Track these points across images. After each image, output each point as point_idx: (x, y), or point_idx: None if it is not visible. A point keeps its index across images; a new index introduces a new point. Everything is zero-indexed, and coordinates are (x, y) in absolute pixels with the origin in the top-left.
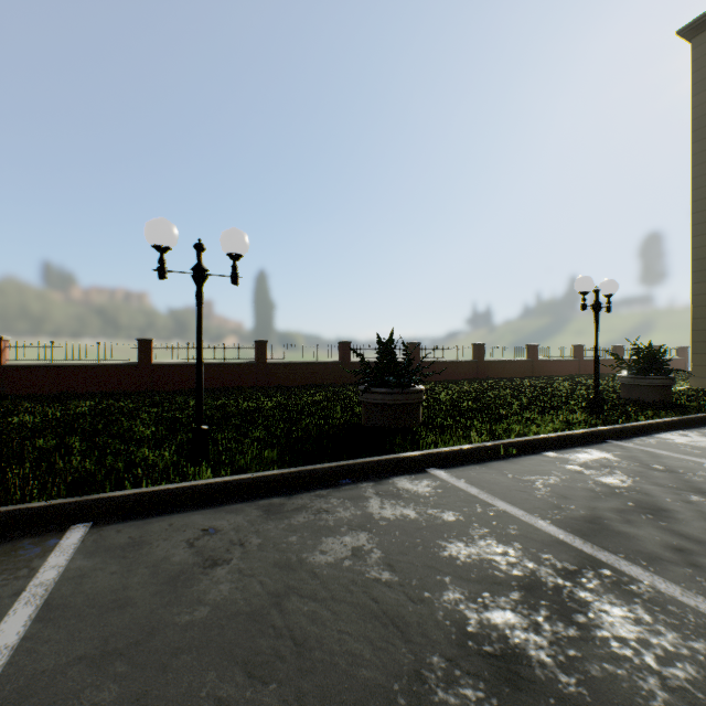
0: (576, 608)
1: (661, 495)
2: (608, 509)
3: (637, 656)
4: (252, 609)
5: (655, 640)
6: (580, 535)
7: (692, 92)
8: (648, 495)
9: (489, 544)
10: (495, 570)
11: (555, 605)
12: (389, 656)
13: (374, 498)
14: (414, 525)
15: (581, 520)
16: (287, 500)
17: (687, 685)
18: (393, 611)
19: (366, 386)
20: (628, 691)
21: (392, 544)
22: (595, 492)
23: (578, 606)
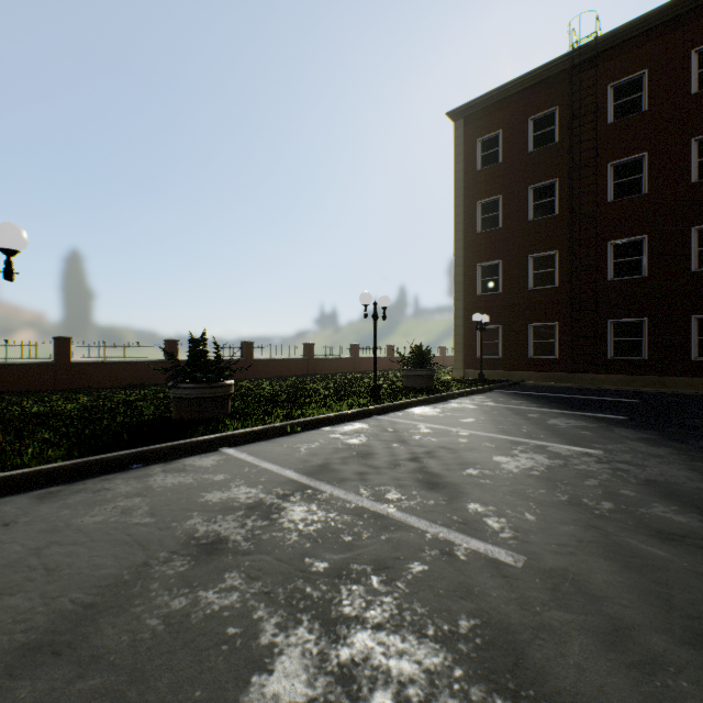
0: (276, 512)
1: (377, 446)
2: (338, 458)
3: (295, 526)
4: (9, 561)
5: (311, 517)
6: (308, 475)
7: (455, 160)
8: (369, 447)
9: (240, 489)
10: (235, 503)
11: (264, 512)
12: (128, 560)
13: (160, 474)
14: (187, 487)
15: (316, 466)
16: (68, 487)
17: (312, 531)
18: (142, 538)
19: (175, 382)
20: (278, 541)
21: (161, 501)
22: (337, 449)
23: (278, 510)
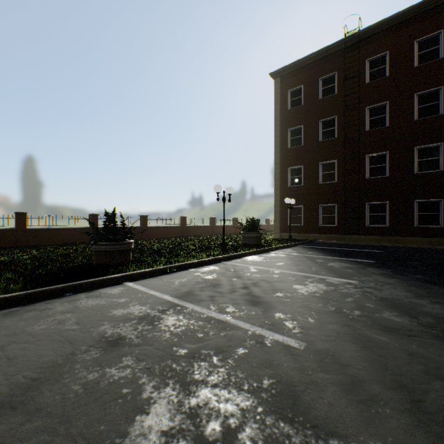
0: (157, 320)
1: (223, 280)
2: (198, 287)
3: (168, 328)
4: None
5: (179, 323)
6: (179, 298)
7: (274, 103)
8: (218, 280)
9: (135, 307)
10: (132, 315)
11: (149, 321)
12: (61, 351)
13: (84, 299)
14: (101, 306)
15: (184, 292)
16: (23, 308)
17: (179, 332)
18: (71, 338)
19: (95, 241)
20: (157, 337)
21: (84, 315)
22: (198, 282)
23: (159, 319)
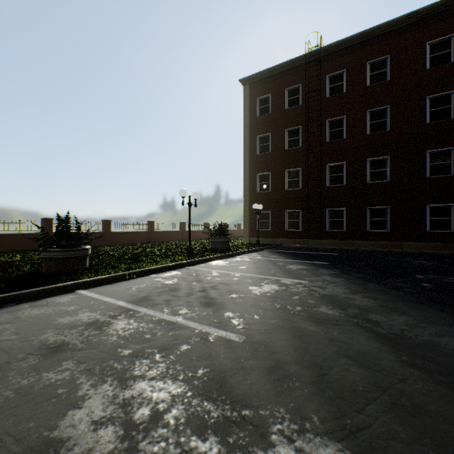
0: (106, 325)
1: (183, 284)
2: (156, 292)
3: (116, 332)
4: None
5: (129, 326)
6: (133, 303)
7: (244, 109)
8: (178, 285)
9: (85, 314)
10: (80, 322)
11: (98, 326)
12: None
13: (27, 308)
14: (46, 315)
15: (140, 298)
16: None
17: (127, 334)
18: (7, 347)
19: (45, 247)
20: (103, 341)
21: (25, 325)
22: (157, 287)
23: (108, 324)
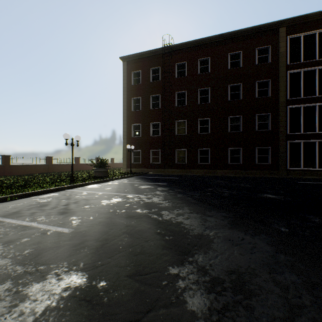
0: None
1: (54, 201)
2: (28, 208)
3: None
4: None
5: None
6: (3, 216)
7: (123, 78)
8: (49, 202)
9: None
10: None
11: None
12: None
13: None
14: None
15: (11, 213)
16: None
17: None
18: None
19: None
20: None
21: None
22: (31, 205)
23: None
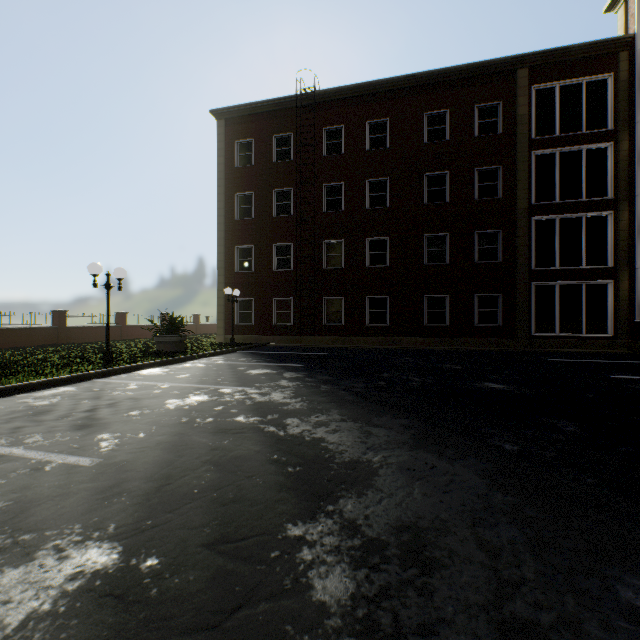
0: None
1: (65, 404)
2: (6, 418)
3: None
4: None
5: None
6: None
7: (218, 154)
8: (55, 406)
9: None
10: None
11: None
12: None
13: None
14: None
15: None
16: None
17: None
18: None
19: None
20: None
21: None
22: (14, 411)
23: None
